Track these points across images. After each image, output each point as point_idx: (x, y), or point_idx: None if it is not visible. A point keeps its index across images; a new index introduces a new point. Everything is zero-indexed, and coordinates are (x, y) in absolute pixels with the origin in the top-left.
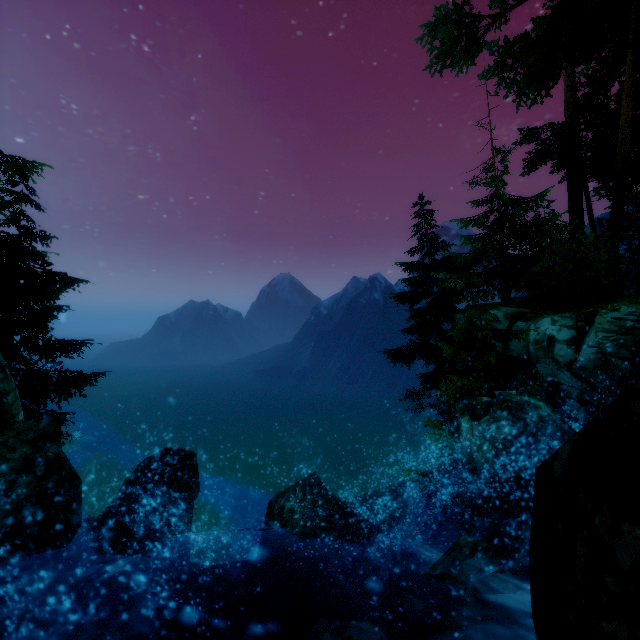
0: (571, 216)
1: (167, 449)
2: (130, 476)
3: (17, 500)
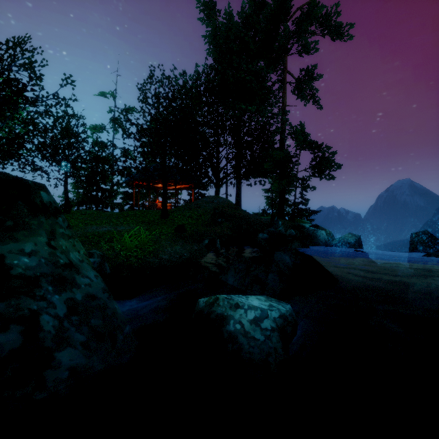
0: None
1: None
2: None
3: None
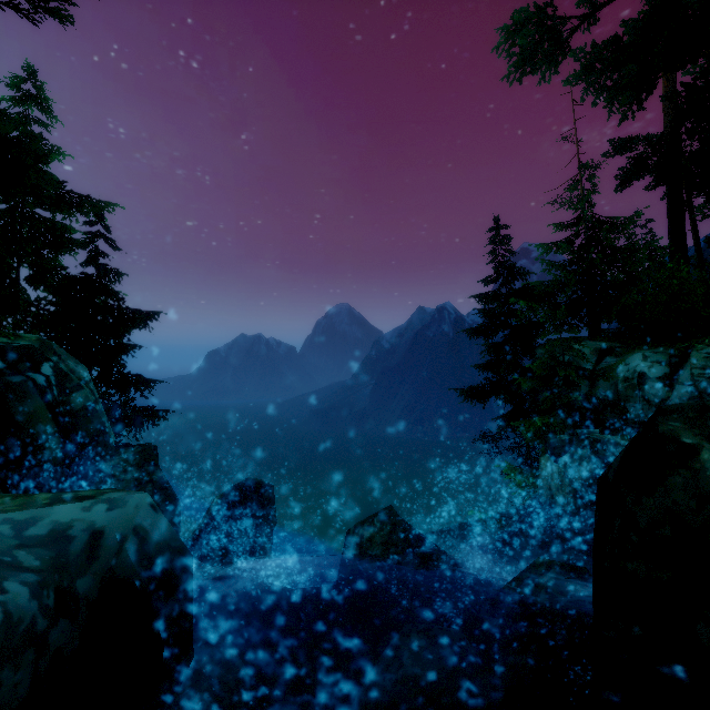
0: (671, 238)
1: (248, 480)
2: (215, 504)
3: None
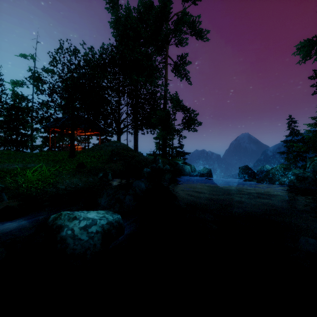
0: None
1: None
2: None
3: None
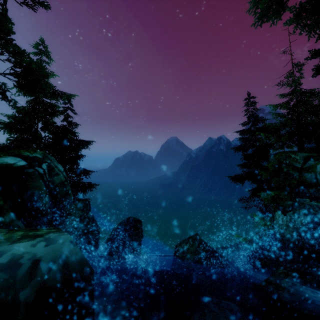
0: None
1: (130, 217)
2: (115, 228)
3: (79, 232)
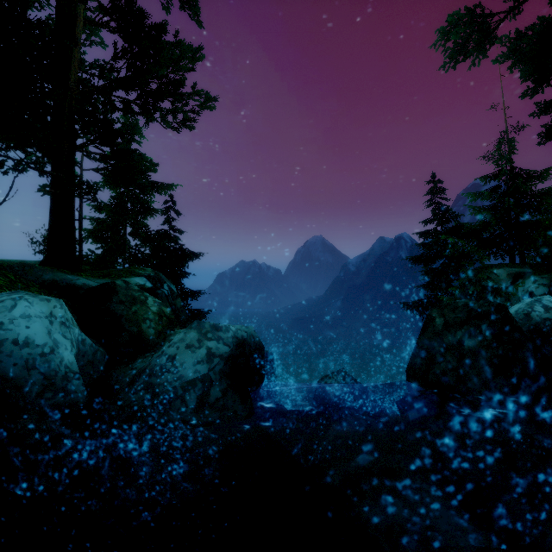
0: None
1: None
2: None
3: None
